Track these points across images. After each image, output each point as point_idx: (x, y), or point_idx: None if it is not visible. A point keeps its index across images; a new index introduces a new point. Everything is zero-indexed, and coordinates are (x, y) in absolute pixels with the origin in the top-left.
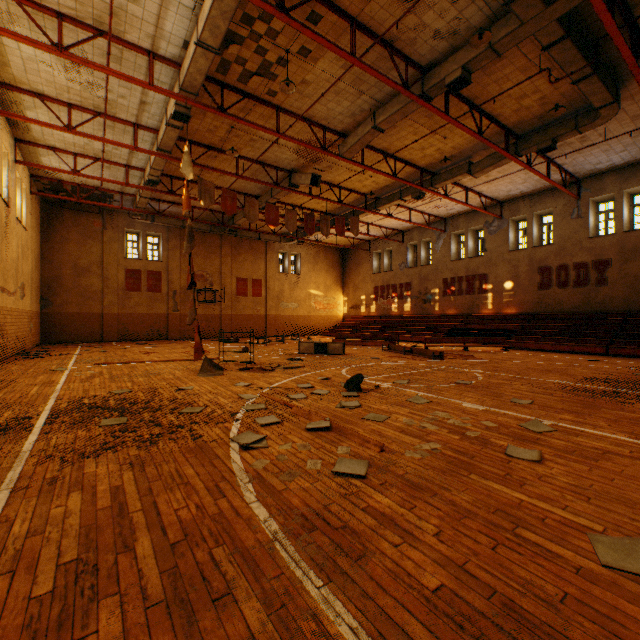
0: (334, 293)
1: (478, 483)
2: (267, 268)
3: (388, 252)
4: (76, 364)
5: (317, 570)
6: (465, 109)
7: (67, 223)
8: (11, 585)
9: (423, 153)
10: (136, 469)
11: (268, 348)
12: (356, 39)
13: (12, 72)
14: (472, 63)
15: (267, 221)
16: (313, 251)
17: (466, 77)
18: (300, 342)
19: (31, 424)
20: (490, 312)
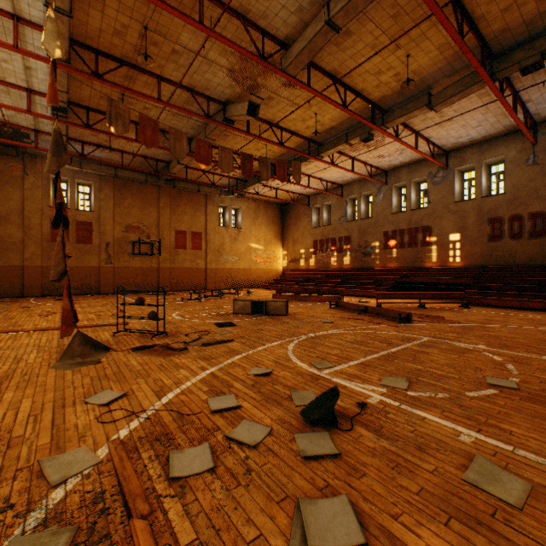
0: (274, 247)
1: None
2: (207, 221)
3: (327, 207)
4: None
5: None
6: (443, 4)
7: None
8: None
9: (378, 80)
10: None
11: (200, 305)
12: None
13: None
14: None
15: (197, 158)
16: (253, 206)
17: None
18: (234, 300)
19: None
20: (434, 265)
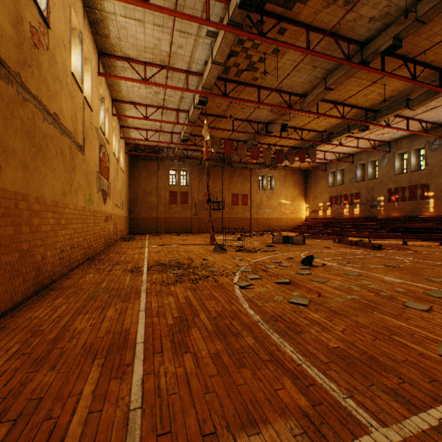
0: (298, 202)
1: (376, 316)
2: (251, 186)
3: (340, 170)
4: (149, 244)
5: (277, 333)
6: (400, 62)
7: (140, 167)
8: (159, 320)
9: (366, 98)
10: (192, 291)
11: (252, 239)
12: (310, 36)
13: (122, 94)
14: (401, 33)
15: (251, 157)
16: (283, 173)
17: (397, 44)
18: (273, 235)
19: (142, 270)
20: (431, 214)
